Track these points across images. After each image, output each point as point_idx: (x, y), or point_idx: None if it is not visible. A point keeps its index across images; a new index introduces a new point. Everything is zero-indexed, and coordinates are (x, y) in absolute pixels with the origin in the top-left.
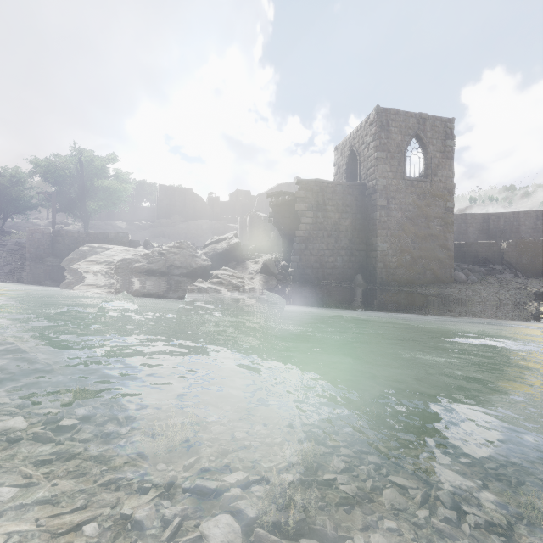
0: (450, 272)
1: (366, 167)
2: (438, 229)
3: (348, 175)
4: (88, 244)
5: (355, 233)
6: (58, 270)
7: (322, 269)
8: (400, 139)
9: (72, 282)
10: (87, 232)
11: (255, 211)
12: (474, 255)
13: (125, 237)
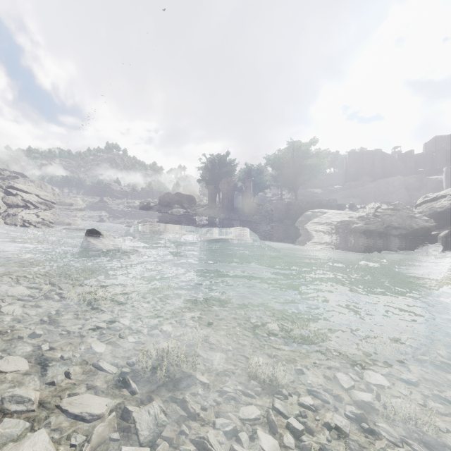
0: None
1: None
2: None
3: None
4: (310, 210)
5: None
6: (294, 228)
7: None
8: None
9: (304, 237)
10: (307, 201)
11: None
12: None
13: (334, 202)
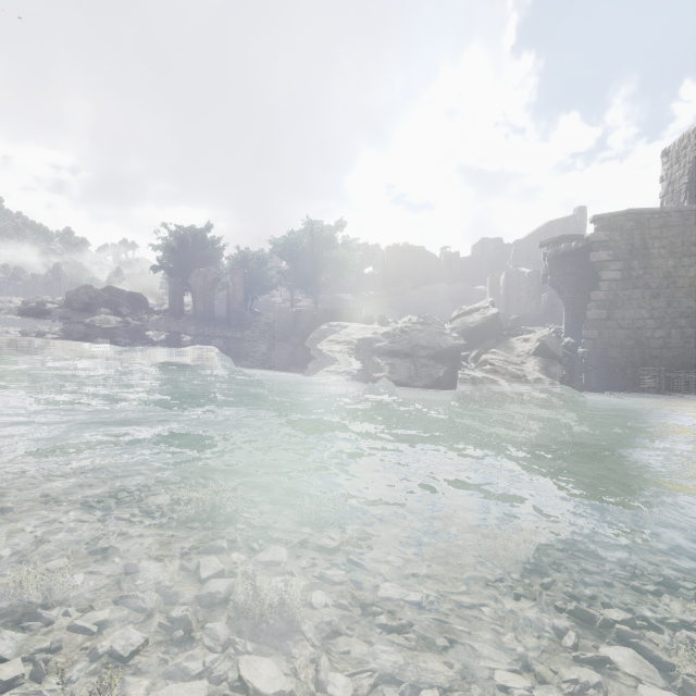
0: None
1: None
2: None
3: (692, 192)
4: (327, 323)
5: None
6: (303, 350)
7: (641, 349)
8: None
9: (316, 362)
10: (324, 310)
11: (514, 266)
12: None
13: (360, 312)
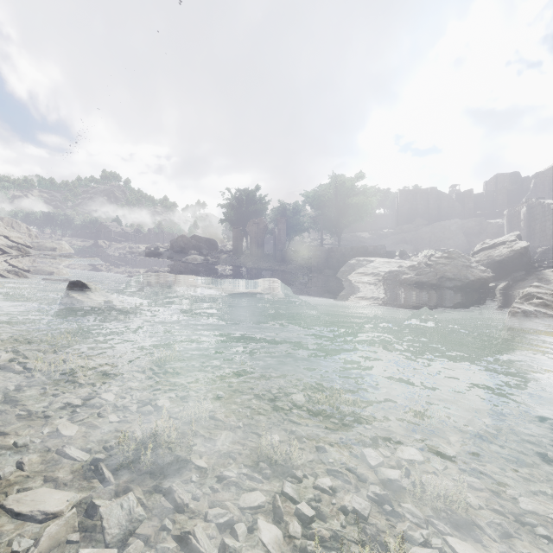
0: None
1: None
2: None
3: None
4: (355, 258)
5: None
6: (335, 280)
7: None
8: None
9: (347, 290)
10: (351, 247)
11: (537, 199)
12: None
13: (383, 249)
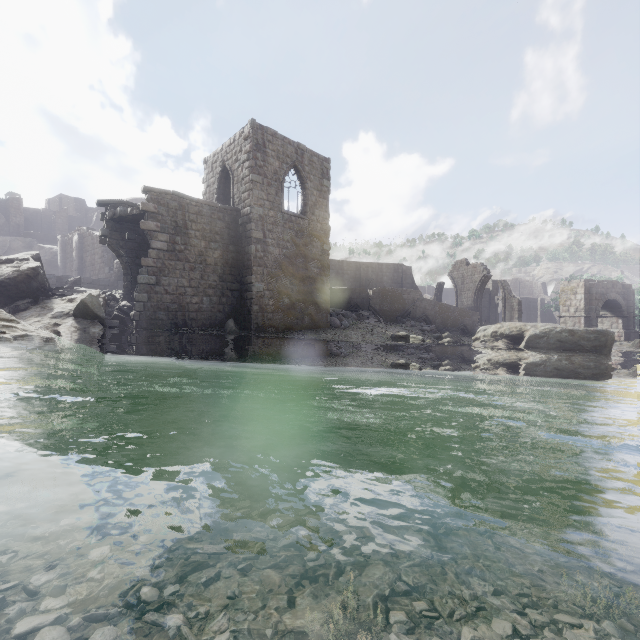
0: (326, 317)
1: (240, 190)
2: (315, 271)
3: (220, 196)
4: None
5: (226, 269)
6: None
7: (183, 312)
8: (278, 166)
9: None
10: None
11: (88, 229)
12: (348, 301)
13: None
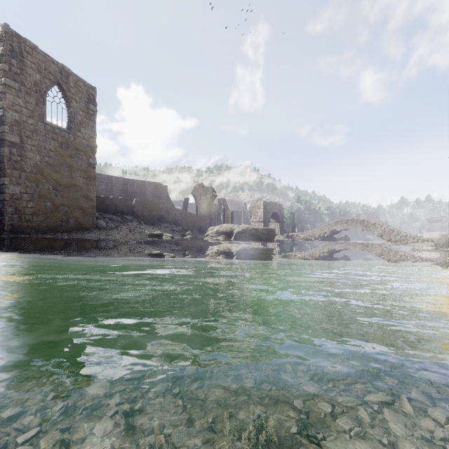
0: (93, 220)
1: None
2: (81, 180)
3: None
4: None
5: None
6: None
7: None
8: (39, 79)
9: None
10: None
11: None
12: (115, 208)
13: None
